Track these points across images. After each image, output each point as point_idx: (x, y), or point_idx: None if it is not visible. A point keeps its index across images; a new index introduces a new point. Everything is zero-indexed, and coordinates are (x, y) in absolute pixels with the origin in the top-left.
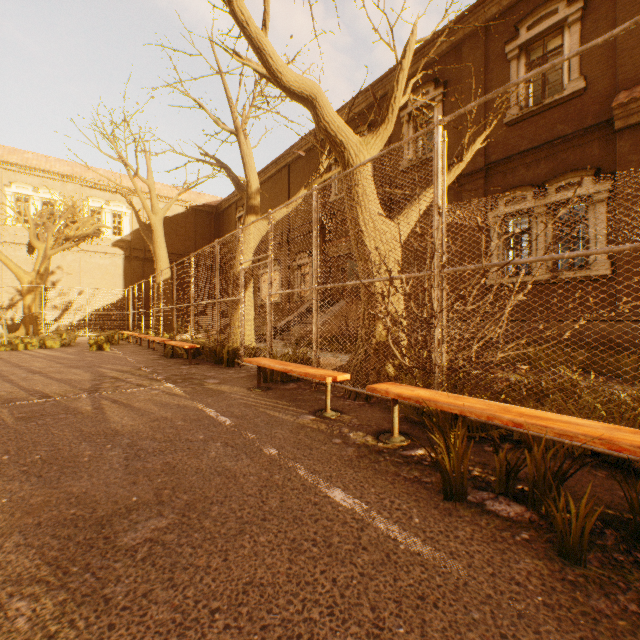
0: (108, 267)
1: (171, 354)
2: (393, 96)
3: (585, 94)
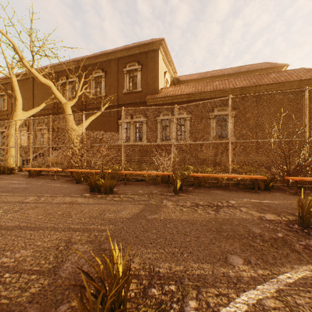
0: None
1: None
2: (77, 93)
3: (142, 92)
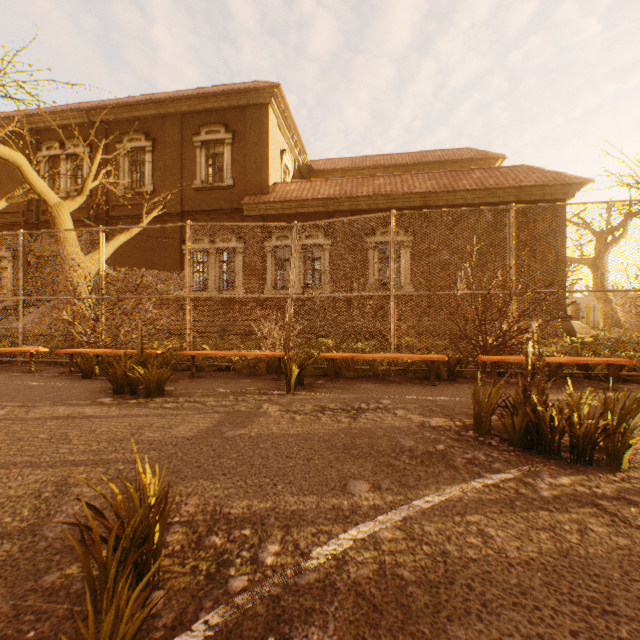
0: None
1: None
2: (87, 183)
3: (234, 189)
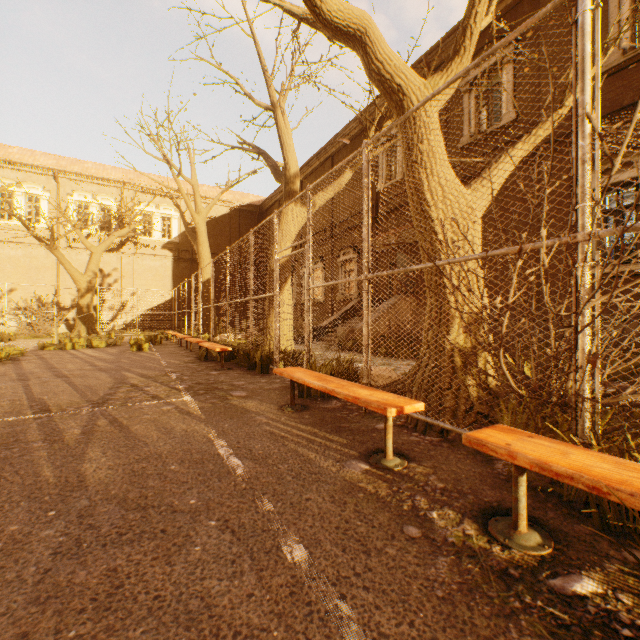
0: (158, 269)
1: (205, 356)
2: (473, 12)
3: None
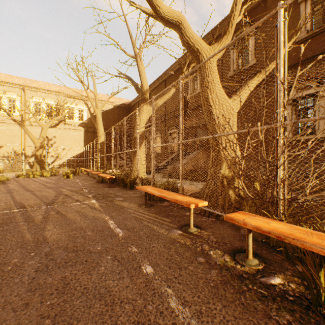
0: (76, 136)
1: (101, 181)
2: (232, 15)
3: None
